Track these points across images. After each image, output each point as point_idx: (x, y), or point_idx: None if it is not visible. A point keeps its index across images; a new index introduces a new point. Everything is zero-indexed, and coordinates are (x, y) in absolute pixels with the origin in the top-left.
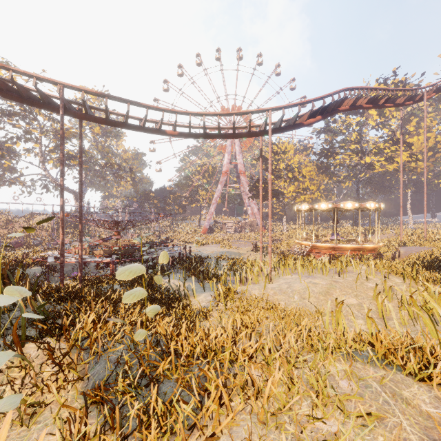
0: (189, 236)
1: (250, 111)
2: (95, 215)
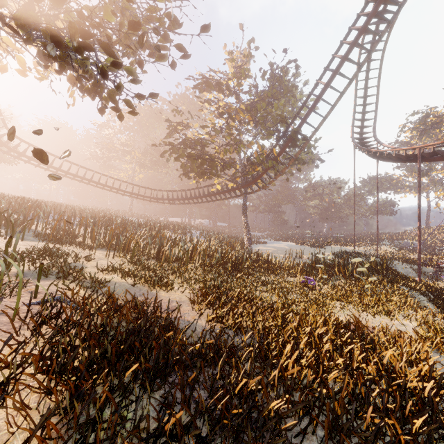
0: None
1: None
2: None
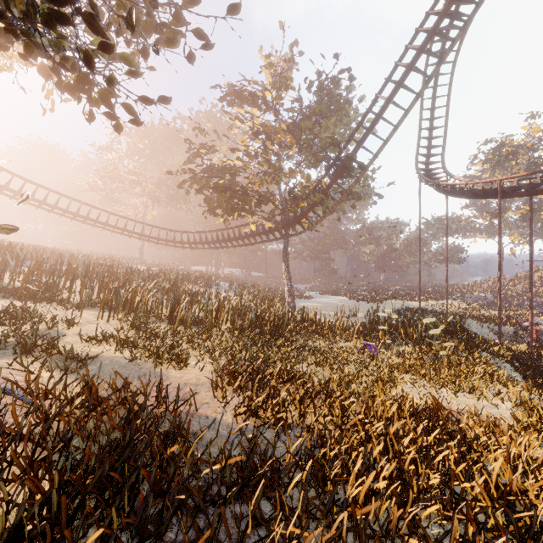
0: None
1: None
2: None
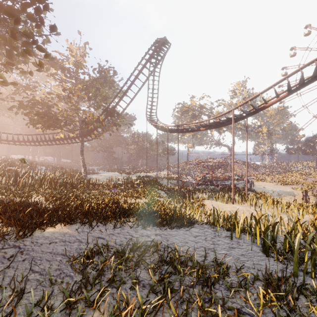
0: (298, 177)
1: (223, 114)
2: (229, 159)
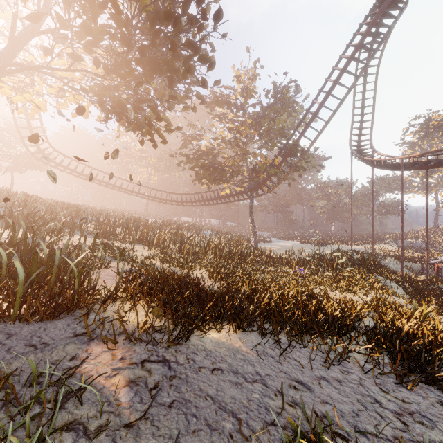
0: None
1: None
2: None
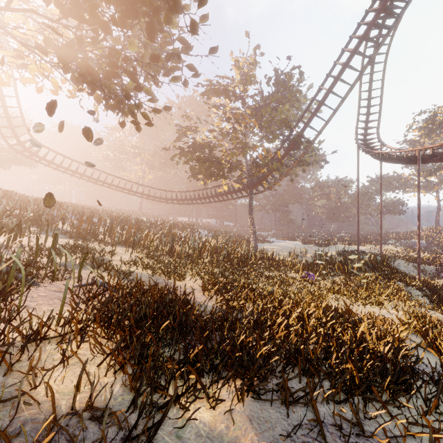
0: None
1: None
2: None
